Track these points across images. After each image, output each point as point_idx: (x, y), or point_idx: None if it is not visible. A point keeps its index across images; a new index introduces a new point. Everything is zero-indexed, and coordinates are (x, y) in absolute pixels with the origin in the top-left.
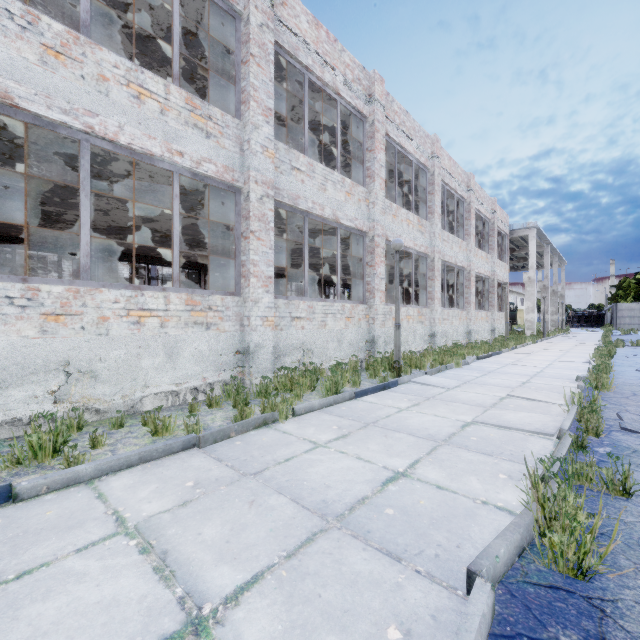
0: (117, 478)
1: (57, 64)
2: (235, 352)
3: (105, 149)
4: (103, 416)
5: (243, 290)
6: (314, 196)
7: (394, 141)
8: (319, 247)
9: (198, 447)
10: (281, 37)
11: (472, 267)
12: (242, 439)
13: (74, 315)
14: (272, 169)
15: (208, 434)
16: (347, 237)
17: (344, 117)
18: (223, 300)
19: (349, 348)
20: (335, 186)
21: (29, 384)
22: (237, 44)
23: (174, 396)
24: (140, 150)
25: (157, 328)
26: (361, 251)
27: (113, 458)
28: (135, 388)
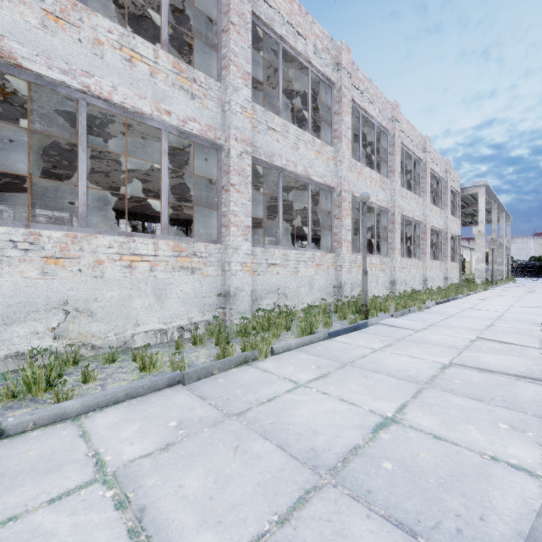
0: (103, 415)
1: (56, 28)
2: (217, 295)
3: (100, 108)
4: (98, 351)
5: (224, 238)
6: (288, 154)
7: (359, 106)
8: (290, 204)
9: (182, 384)
10: (258, 9)
11: (428, 221)
12: (224, 377)
13: (72, 258)
14: (250, 128)
15: (192, 371)
16: (315, 194)
17: (313, 85)
18: (206, 247)
19: (319, 292)
20: (306, 145)
21: (31, 321)
22: (219, 15)
23: (162, 334)
24: (132, 109)
25: (147, 272)
26: (329, 205)
27: (100, 394)
28: (127, 326)
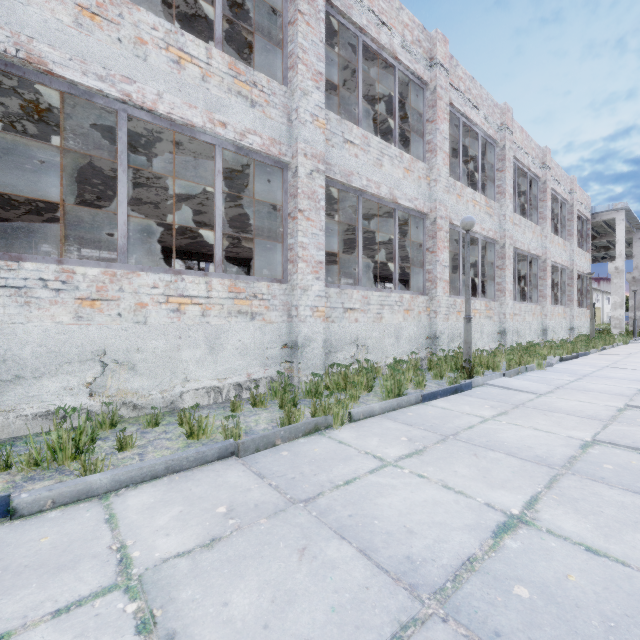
0: (136, 493)
1: (93, 26)
2: (282, 346)
3: (144, 121)
4: (141, 412)
5: (291, 277)
6: (369, 173)
7: (458, 111)
8: (371, 237)
9: (237, 456)
10: None
11: (548, 255)
12: (289, 448)
13: (110, 300)
14: (323, 141)
15: (249, 441)
16: (403, 223)
17: (401, 88)
18: (269, 287)
19: (408, 344)
20: (392, 161)
21: (63, 374)
22: (284, 4)
23: (216, 392)
24: (180, 120)
25: (198, 317)
26: (421, 236)
27: (134, 467)
28: (175, 382)
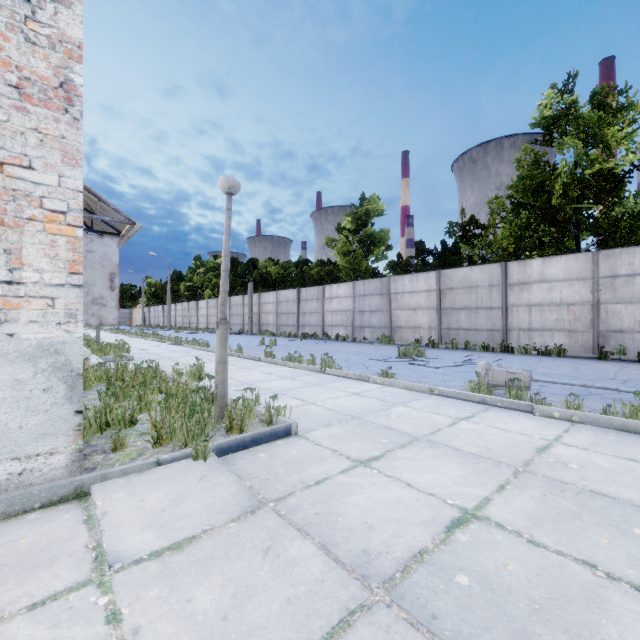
0: None
1: None
2: None
3: None
4: None
5: None
6: None
7: None
8: None
9: None
10: None
11: None
12: None
13: None
14: None
15: None
16: None
17: None
18: None
19: None
20: None
21: None
22: None
23: None
24: None
25: None
26: None
27: None
28: None
